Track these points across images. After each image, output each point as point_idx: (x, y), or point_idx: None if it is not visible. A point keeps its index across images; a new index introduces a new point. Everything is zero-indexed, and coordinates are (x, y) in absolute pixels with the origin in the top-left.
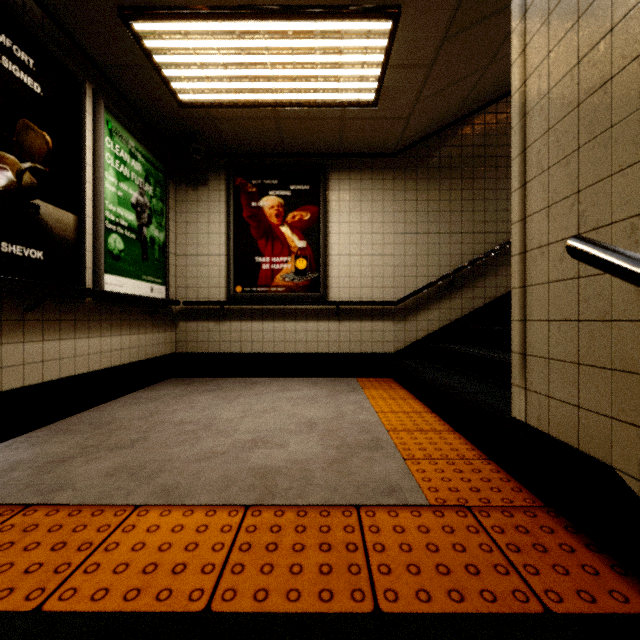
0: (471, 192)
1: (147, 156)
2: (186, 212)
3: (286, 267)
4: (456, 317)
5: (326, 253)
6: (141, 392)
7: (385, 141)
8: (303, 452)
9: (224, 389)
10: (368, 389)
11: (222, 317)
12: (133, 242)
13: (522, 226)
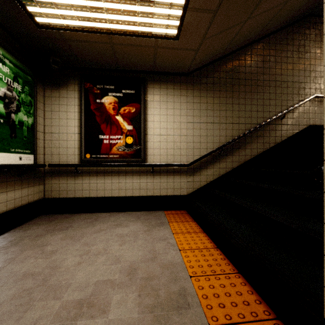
0: (231, 99)
1: (16, 63)
2: (51, 104)
3: (119, 142)
4: (223, 173)
5: (145, 133)
6: (10, 233)
7: (182, 65)
8: (121, 321)
9: (74, 226)
10: (172, 222)
11: (76, 174)
12: (1, 124)
13: None
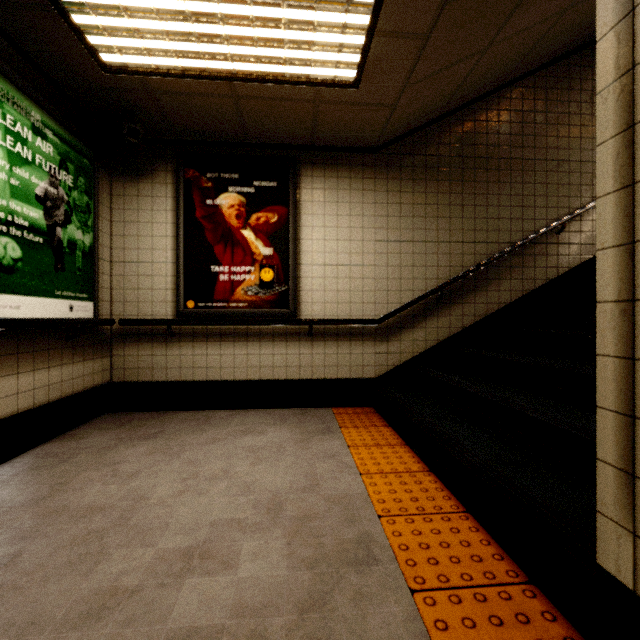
0: (460, 196)
1: (63, 135)
2: (124, 209)
3: (249, 278)
4: (444, 337)
5: (297, 262)
6: (54, 443)
7: (366, 133)
8: (260, 581)
9: (168, 433)
10: (347, 428)
11: (170, 338)
12: (39, 247)
13: (625, 255)
